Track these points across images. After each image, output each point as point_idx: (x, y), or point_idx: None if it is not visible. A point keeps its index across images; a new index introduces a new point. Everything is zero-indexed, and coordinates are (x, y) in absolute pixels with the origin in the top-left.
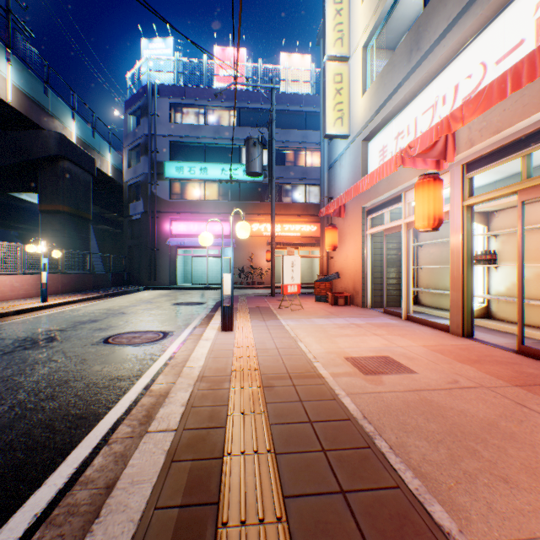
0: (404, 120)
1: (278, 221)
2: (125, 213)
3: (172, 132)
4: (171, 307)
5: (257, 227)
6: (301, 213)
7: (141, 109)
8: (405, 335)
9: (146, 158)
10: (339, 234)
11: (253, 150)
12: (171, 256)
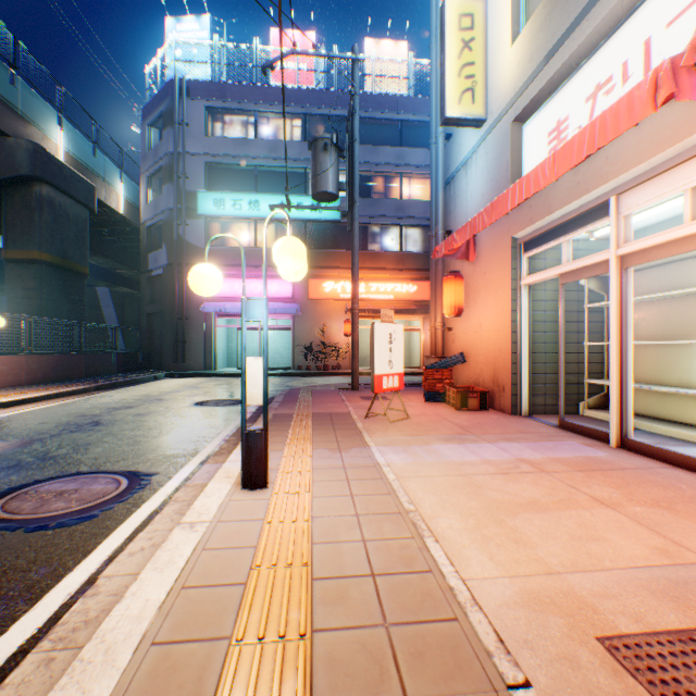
0: (614, 54)
1: (362, 278)
2: (143, 266)
3: (208, 150)
4: (186, 410)
5: (332, 286)
6: (395, 266)
7: (164, 116)
8: (674, 505)
9: (170, 186)
10: (464, 290)
11: (323, 157)
12: (207, 328)
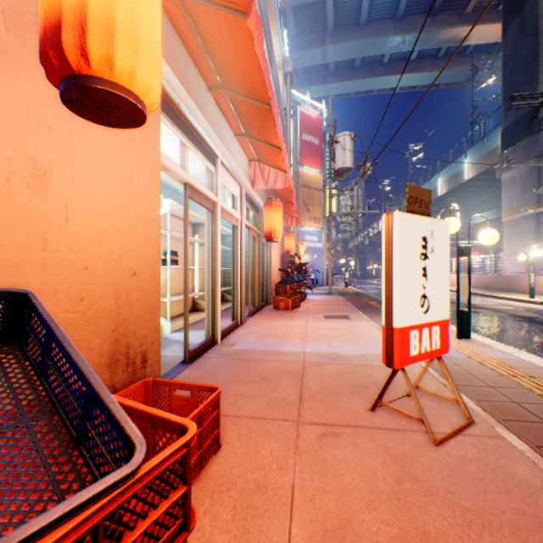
0: None
1: None
2: None
3: None
4: None
5: None
6: None
7: None
8: (283, 326)
9: None
10: None
11: None
12: None
